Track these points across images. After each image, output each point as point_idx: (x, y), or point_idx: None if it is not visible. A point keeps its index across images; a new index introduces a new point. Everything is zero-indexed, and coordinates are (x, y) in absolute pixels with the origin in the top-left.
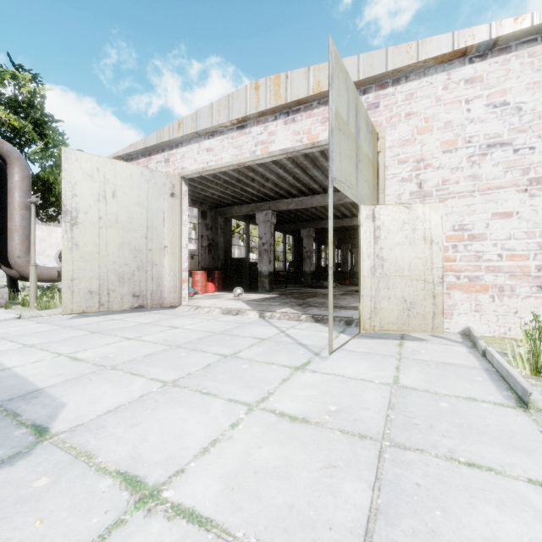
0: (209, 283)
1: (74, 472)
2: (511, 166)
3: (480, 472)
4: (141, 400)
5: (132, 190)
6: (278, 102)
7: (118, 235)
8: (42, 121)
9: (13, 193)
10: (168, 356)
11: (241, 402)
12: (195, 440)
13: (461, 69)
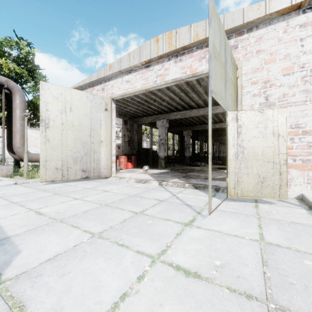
0: (129, 163)
1: None
2: None
3: None
4: (74, 249)
5: (82, 106)
6: (170, 48)
7: (73, 134)
8: (33, 69)
9: (16, 110)
10: (99, 213)
11: (146, 254)
12: (108, 293)
13: (296, 17)
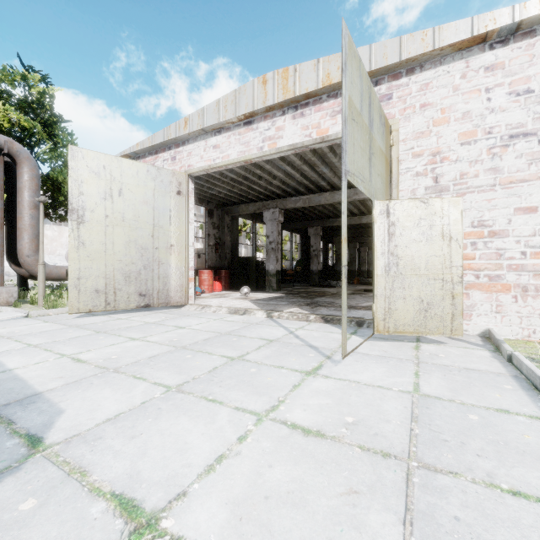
0: (216, 282)
1: (65, 492)
2: (535, 158)
3: (528, 503)
4: (143, 407)
5: (138, 188)
6: (286, 96)
7: (125, 234)
8: (51, 121)
9: (23, 192)
10: (173, 359)
11: (250, 411)
12: (199, 456)
13: (480, 55)
